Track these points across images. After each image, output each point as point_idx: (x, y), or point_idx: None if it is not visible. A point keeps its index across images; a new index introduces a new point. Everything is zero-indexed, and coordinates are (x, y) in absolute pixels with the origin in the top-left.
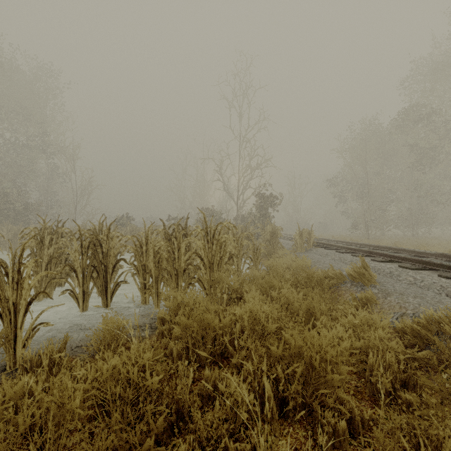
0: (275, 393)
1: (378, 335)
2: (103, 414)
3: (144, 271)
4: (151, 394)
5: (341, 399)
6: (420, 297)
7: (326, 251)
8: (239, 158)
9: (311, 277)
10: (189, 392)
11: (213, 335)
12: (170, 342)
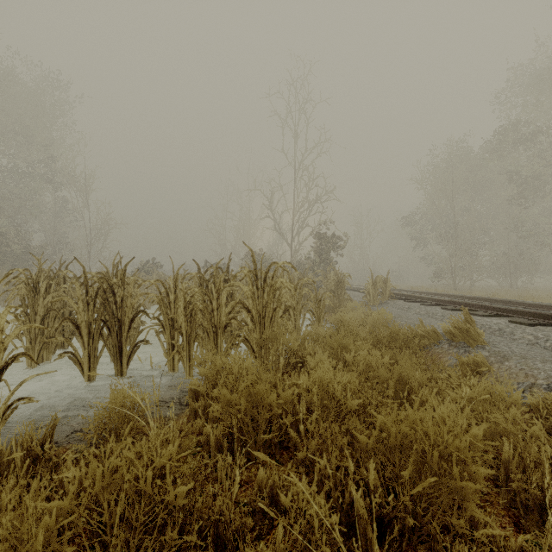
0: (367, 509)
1: (511, 416)
2: (96, 549)
3: (172, 328)
4: (174, 514)
5: (471, 519)
6: (551, 362)
7: (408, 304)
8: (294, 190)
9: (395, 335)
10: (234, 503)
11: (269, 415)
12: (206, 425)
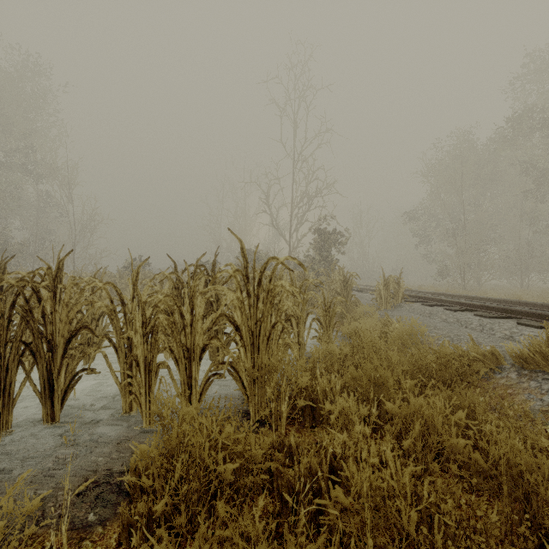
0: None
1: None
2: None
3: (129, 350)
4: None
5: None
6: None
7: (428, 309)
8: (293, 183)
9: (445, 361)
10: None
11: None
12: None
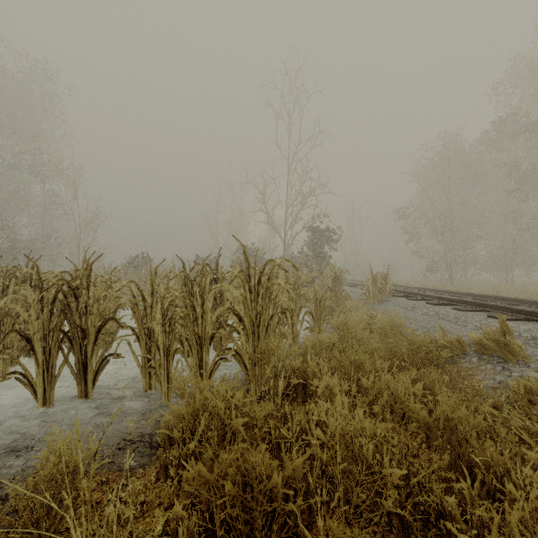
0: None
1: None
2: None
3: (149, 338)
4: None
5: None
6: None
7: (412, 303)
8: (287, 183)
9: (416, 347)
10: None
11: (270, 509)
12: (176, 503)
